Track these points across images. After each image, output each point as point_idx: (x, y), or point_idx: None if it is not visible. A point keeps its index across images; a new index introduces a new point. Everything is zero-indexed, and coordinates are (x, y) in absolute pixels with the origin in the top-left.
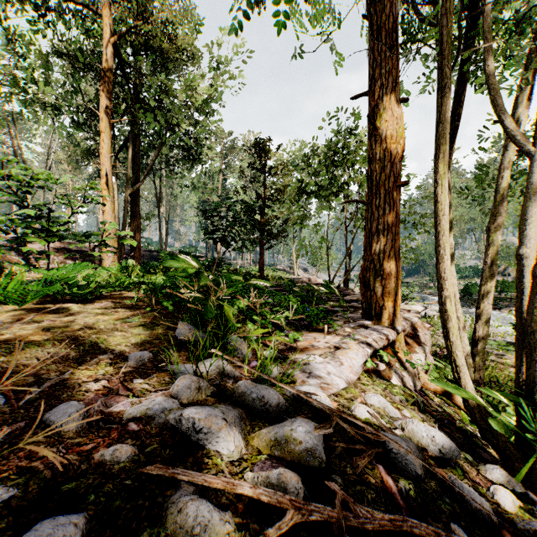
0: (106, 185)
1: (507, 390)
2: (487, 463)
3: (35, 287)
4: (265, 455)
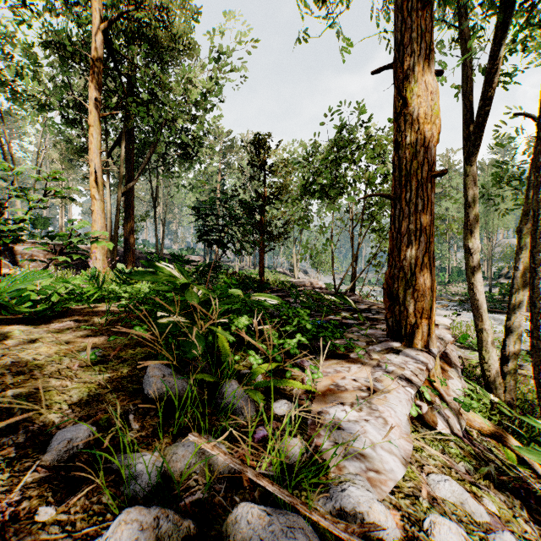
0: (96, 182)
1: (538, 410)
2: None
3: None
4: None
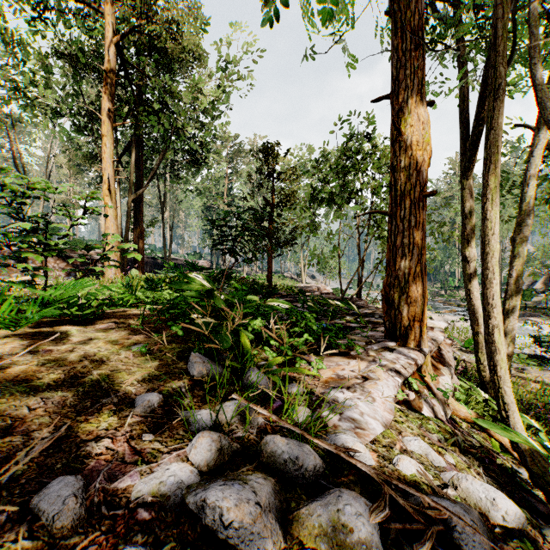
0: (109, 190)
1: (532, 409)
2: (542, 516)
3: (31, 308)
4: (309, 548)
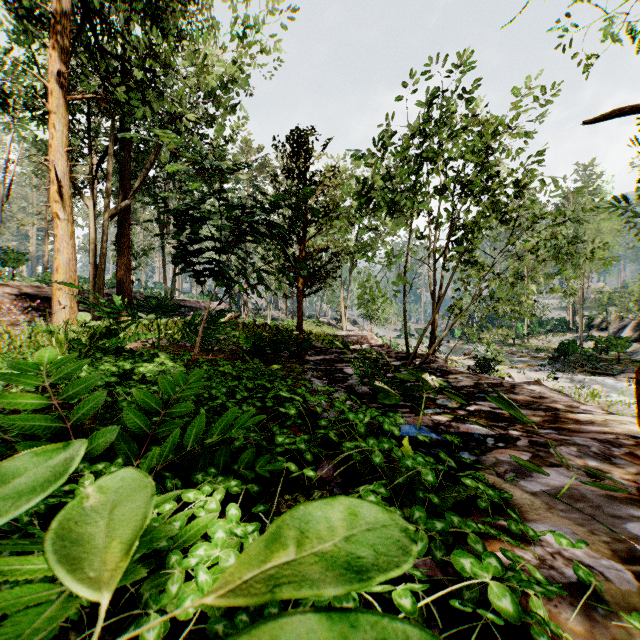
0: (60, 194)
1: None
2: None
3: None
4: None
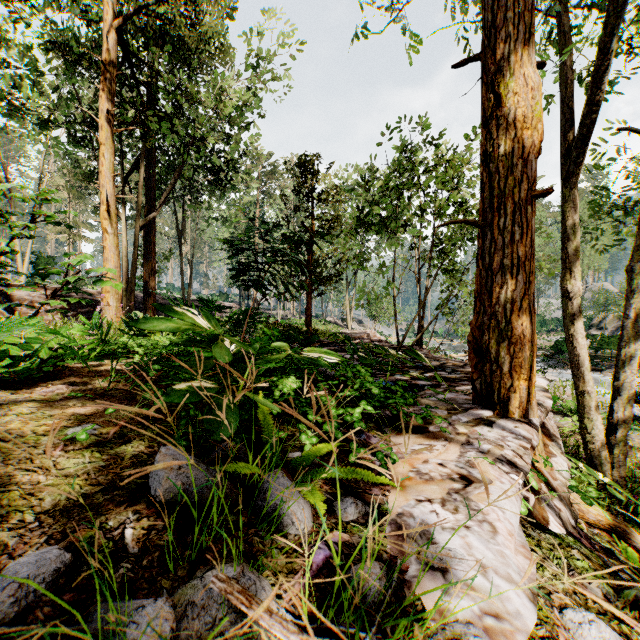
0: (108, 213)
1: None
2: None
3: None
4: None
